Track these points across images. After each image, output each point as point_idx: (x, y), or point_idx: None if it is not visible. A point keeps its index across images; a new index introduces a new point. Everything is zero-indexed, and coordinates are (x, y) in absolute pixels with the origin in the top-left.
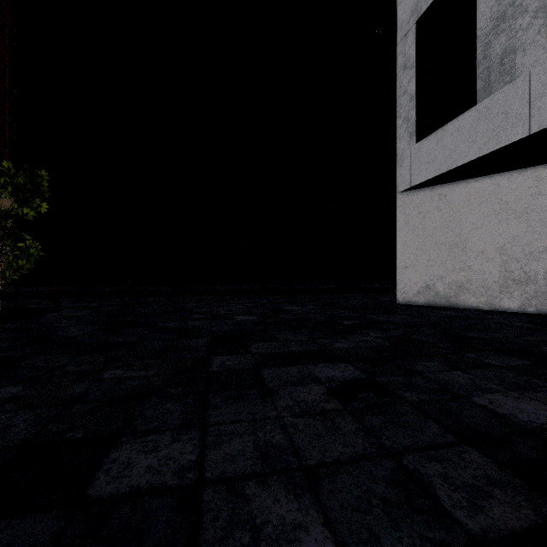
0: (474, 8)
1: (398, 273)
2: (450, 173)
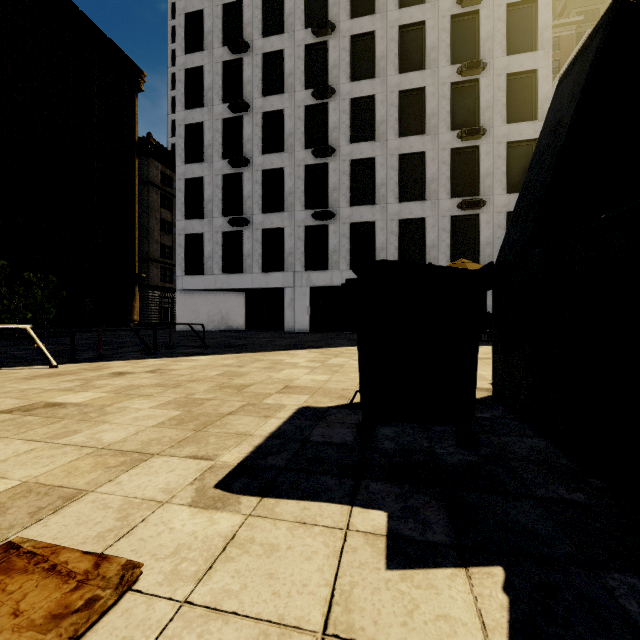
0: (203, 245)
1: (177, 320)
2: (196, 289)
